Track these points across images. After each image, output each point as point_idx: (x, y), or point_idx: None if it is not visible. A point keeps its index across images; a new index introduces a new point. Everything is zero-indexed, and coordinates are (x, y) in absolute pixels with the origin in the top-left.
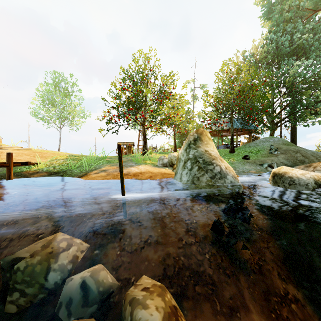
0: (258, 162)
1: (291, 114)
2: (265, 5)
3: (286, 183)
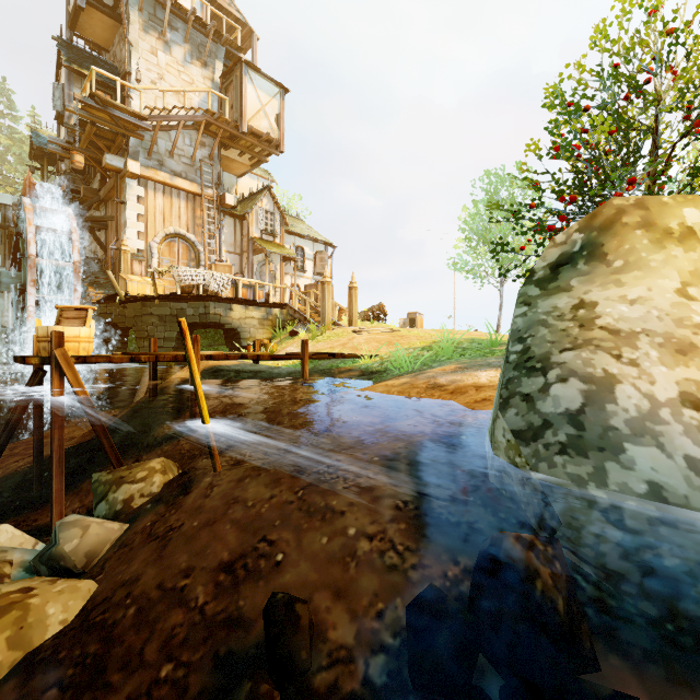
0: None
1: None
2: None
3: None
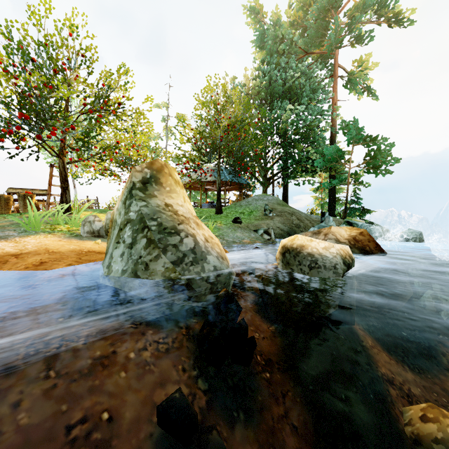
0: (251, 227)
1: (284, 168)
2: (257, 29)
3: (304, 265)
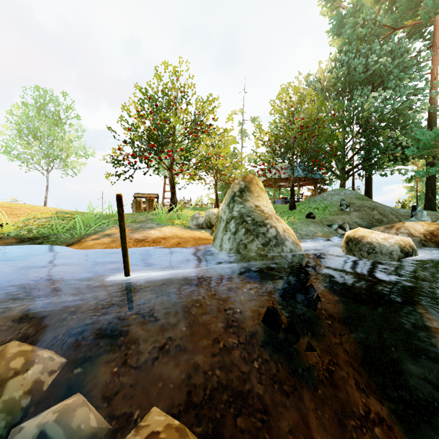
0: (325, 222)
1: (365, 159)
2: (333, 17)
3: (363, 251)
